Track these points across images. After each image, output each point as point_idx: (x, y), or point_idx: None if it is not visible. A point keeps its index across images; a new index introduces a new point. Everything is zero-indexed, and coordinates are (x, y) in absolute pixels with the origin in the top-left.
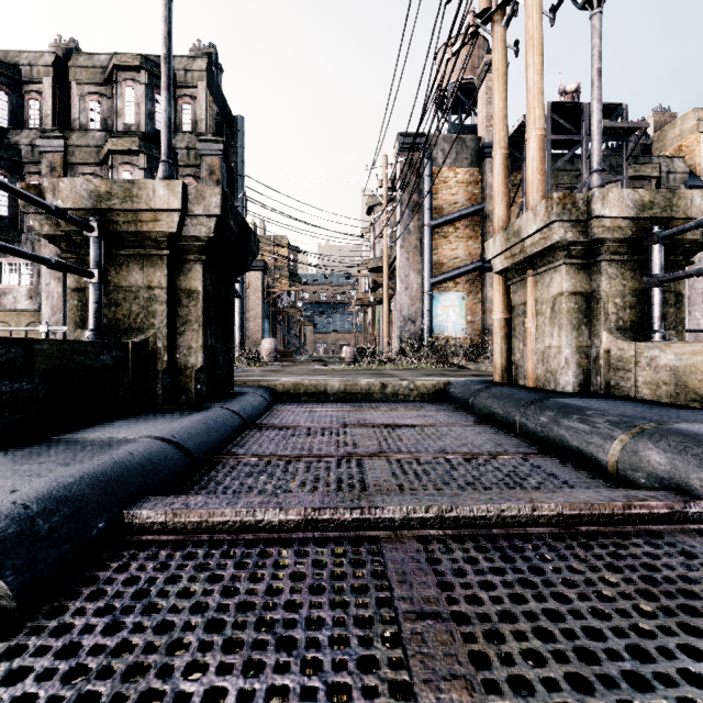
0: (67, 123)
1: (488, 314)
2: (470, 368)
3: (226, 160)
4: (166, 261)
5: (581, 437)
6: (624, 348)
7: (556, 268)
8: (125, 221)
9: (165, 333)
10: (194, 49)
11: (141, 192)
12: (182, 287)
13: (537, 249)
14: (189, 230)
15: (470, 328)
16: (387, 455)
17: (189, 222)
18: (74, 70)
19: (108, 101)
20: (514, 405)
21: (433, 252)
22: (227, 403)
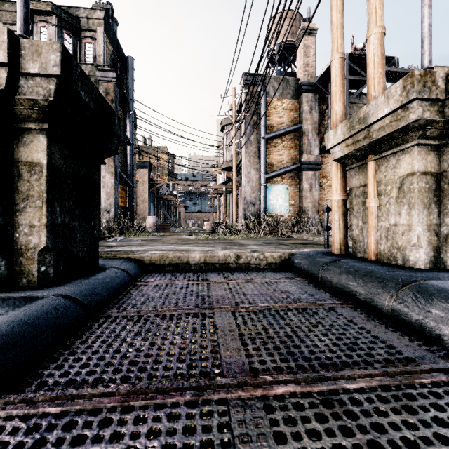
0: None
1: (304, 200)
2: (294, 237)
3: (119, 86)
4: None
5: None
6: None
7: (405, 150)
8: None
9: None
10: (96, 5)
11: None
12: (23, 159)
13: (387, 132)
14: (24, 92)
15: (292, 209)
16: (261, 385)
17: (24, 82)
18: (0, 13)
19: None
20: (380, 286)
21: (267, 156)
22: (73, 287)
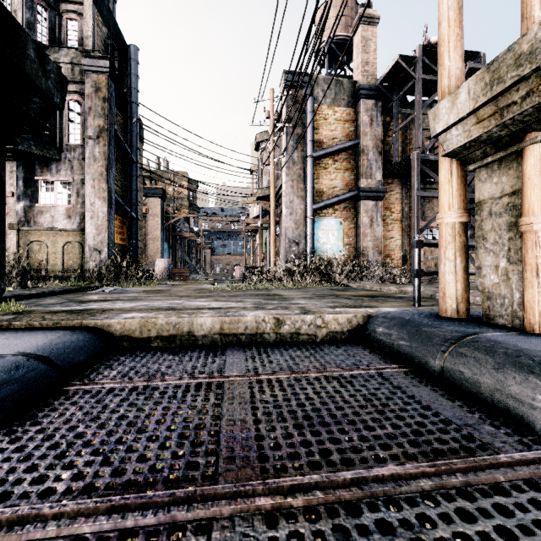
0: None
1: (363, 238)
2: (353, 286)
3: (115, 80)
4: None
5: None
6: None
7: None
8: None
9: None
10: None
11: None
12: None
13: None
14: None
15: (347, 250)
16: None
17: None
18: None
19: None
20: None
21: (315, 181)
22: None
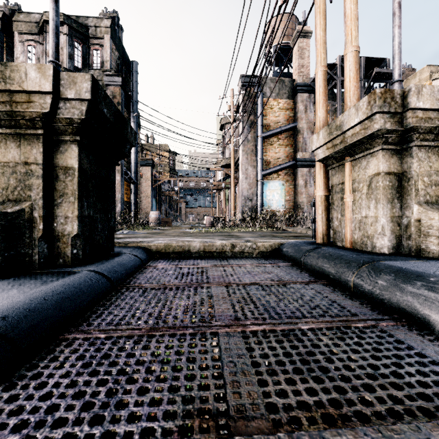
0: (12, 61)
1: (299, 195)
2: (289, 231)
3: (124, 89)
4: (41, 140)
5: (435, 307)
6: (434, 218)
7: (373, 153)
8: (0, 101)
9: (40, 204)
10: (103, 14)
11: (13, 74)
12: (60, 164)
13: (358, 138)
14: (63, 112)
15: (288, 204)
16: (242, 326)
17: (62, 105)
18: (16, 24)
19: (40, 46)
20: (346, 266)
21: (263, 154)
22: (99, 266)
